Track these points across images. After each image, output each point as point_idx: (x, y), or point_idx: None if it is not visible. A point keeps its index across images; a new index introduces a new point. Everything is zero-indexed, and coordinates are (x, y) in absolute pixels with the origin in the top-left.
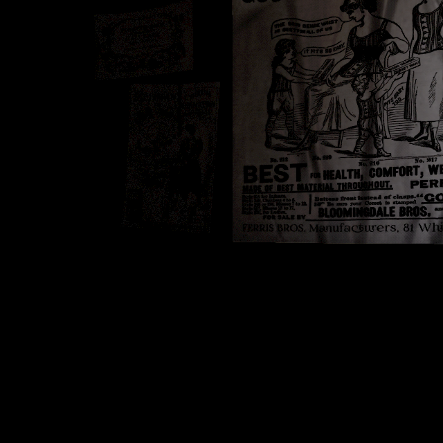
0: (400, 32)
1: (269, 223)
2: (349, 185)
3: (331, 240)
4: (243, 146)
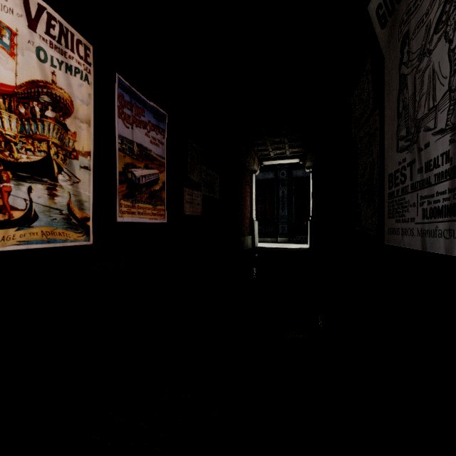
0: None
1: (398, 226)
2: (441, 175)
3: (429, 248)
4: (388, 156)
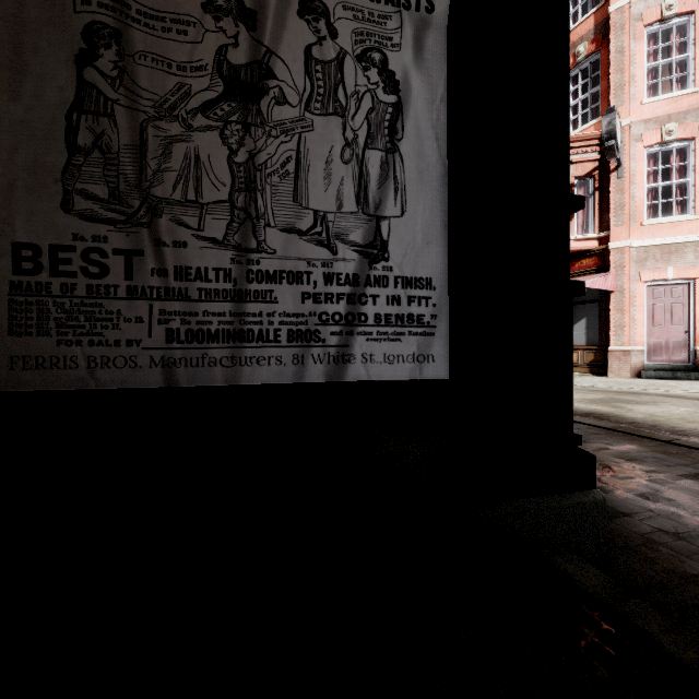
0: (289, 76)
1: (70, 353)
2: (216, 293)
3: (188, 381)
4: (10, 202)
